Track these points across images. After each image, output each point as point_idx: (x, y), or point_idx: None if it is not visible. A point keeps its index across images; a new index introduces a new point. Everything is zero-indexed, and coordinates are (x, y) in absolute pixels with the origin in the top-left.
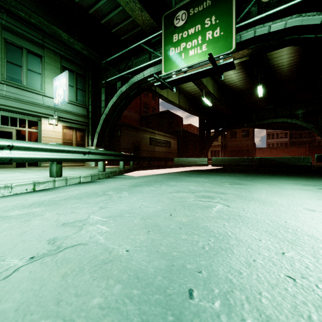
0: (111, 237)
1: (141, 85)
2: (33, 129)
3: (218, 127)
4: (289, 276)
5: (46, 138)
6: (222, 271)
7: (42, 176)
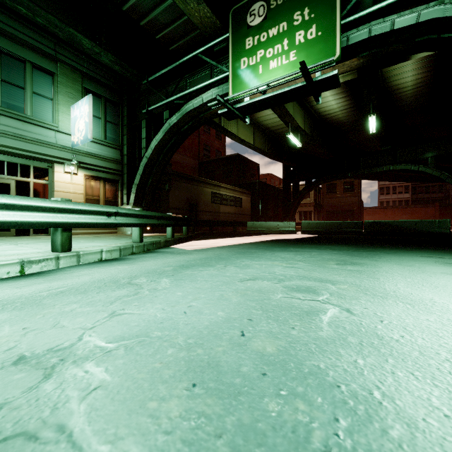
0: (103, 408)
1: (199, 116)
2: (41, 179)
3: (309, 177)
4: None
5: (60, 193)
6: None
7: (41, 251)
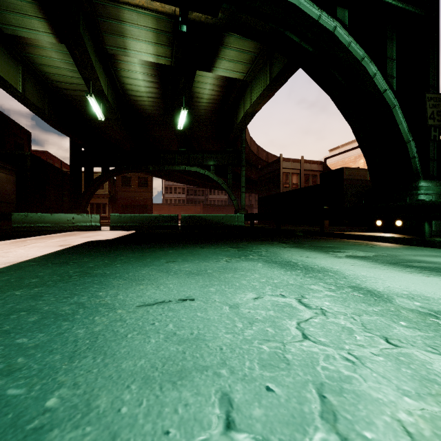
0: None
1: None
2: None
3: (107, 164)
4: None
5: None
6: None
7: None
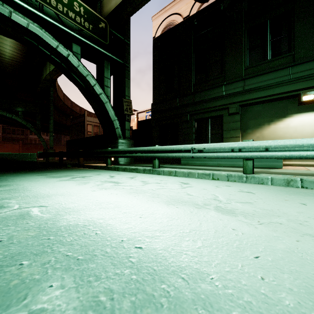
0: None
1: None
2: None
3: None
4: (140, 217)
5: None
6: (127, 232)
7: None
